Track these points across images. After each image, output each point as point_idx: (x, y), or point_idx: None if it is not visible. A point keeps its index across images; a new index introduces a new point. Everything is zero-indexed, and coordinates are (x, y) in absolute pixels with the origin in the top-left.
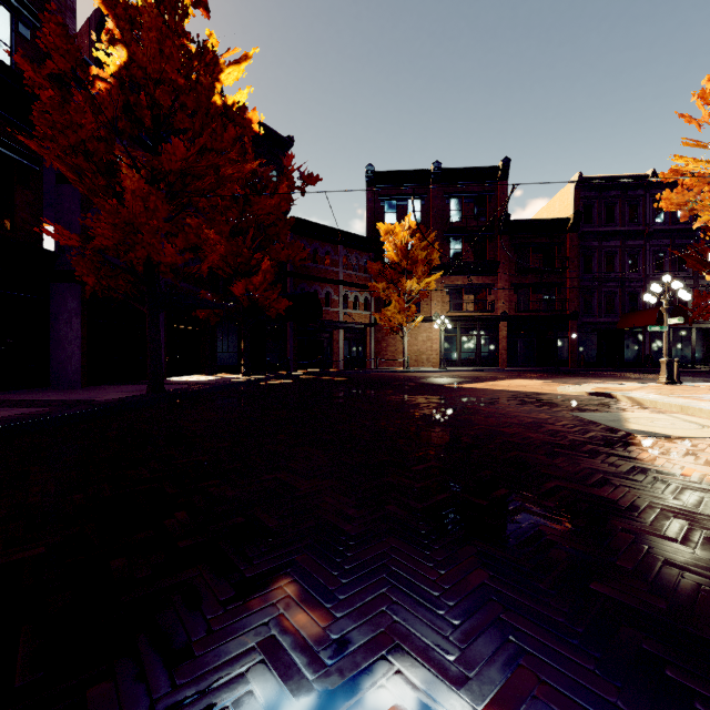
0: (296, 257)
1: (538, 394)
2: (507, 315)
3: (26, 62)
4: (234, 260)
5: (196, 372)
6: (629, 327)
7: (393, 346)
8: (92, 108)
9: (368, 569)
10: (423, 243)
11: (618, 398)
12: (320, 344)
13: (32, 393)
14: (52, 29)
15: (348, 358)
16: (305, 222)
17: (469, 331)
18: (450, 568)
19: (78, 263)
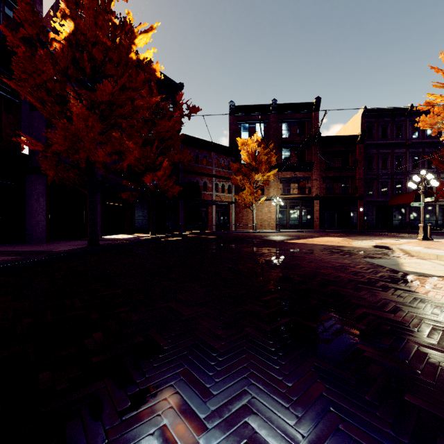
0: (185, 159)
1: (341, 247)
2: (319, 196)
3: (8, 30)
4: (145, 161)
5: (121, 232)
6: (396, 204)
7: (246, 216)
8: (51, 61)
9: (233, 382)
10: (265, 151)
11: (393, 250)
12: (200, 215)
13: (13, 246)
14: (23, 6)
15: (218, 224)
16: (191, 137)
17: (295, 206)
18: (295, 381)
19: (43, 162)
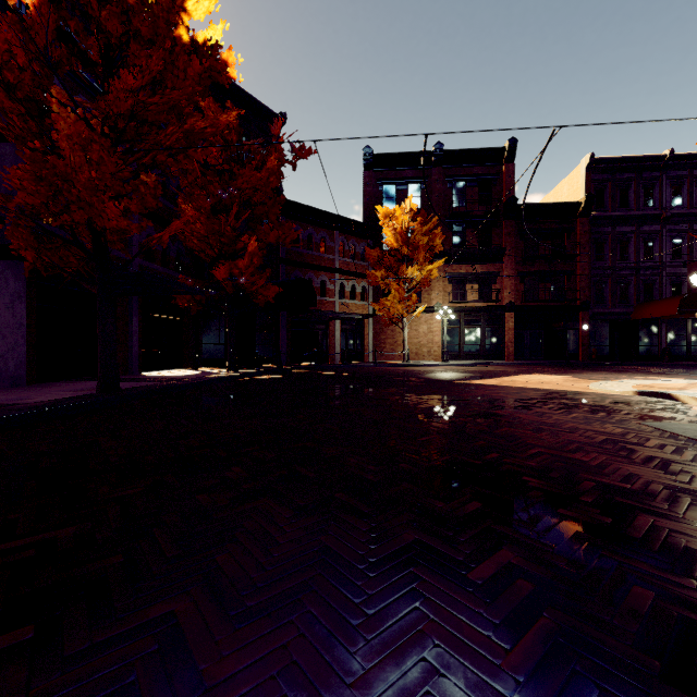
0: (287, 239)
1: (573, 393)
2: (514, 305)
3: None
4: (217, 240)
5: (178, 366)
6: (644, 318)
7: (392, 338)
8: (22, 35)
9: None
10: (424, 228)
11: (682, 400)
12: (314, 336)
13: None
14: None
15: (345, 351)
16: (299, 206)
17: (473, 322)
18: None
19: (12, 233)
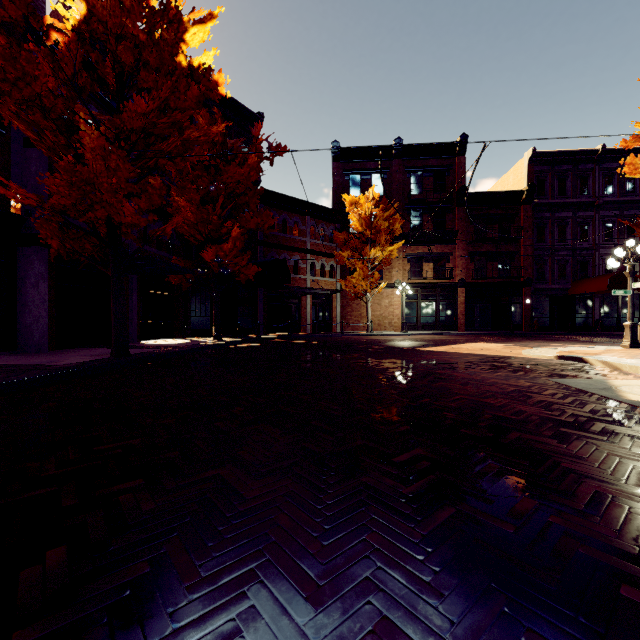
0: (265, 225)
1: (506, 358)
2: (465, 282)
3: None
4: (205, 227)
5: (170, 335)
6: (580, 293)
7: (357, 311)
8: (52, 65)
9: None
10: (386, 214)
11: (591, 363)
12: (288, 309)
13: None
14: None
15: (315, 323)
16: (275, 194)
17: (429, 297)
18: None
19: (41, 225)
